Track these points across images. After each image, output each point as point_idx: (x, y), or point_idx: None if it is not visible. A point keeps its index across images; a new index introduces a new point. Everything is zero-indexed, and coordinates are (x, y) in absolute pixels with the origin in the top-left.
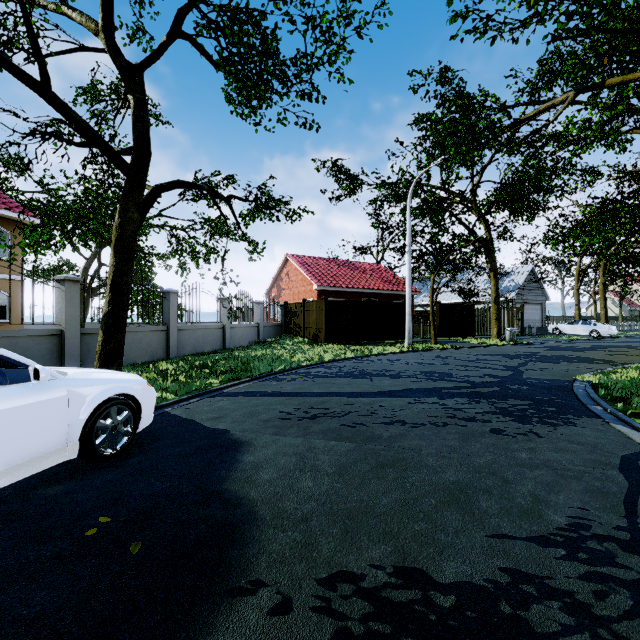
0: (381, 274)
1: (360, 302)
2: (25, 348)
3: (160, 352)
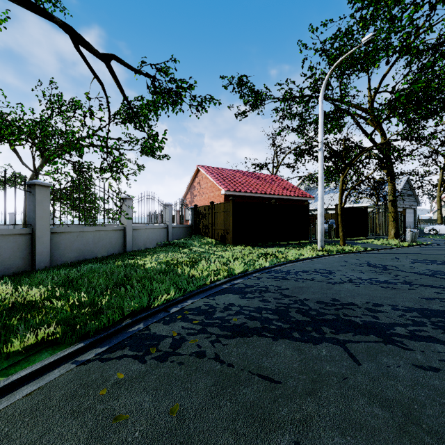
0: (279, 183)
1: (267, 204)
2: None
3: (18, 262)
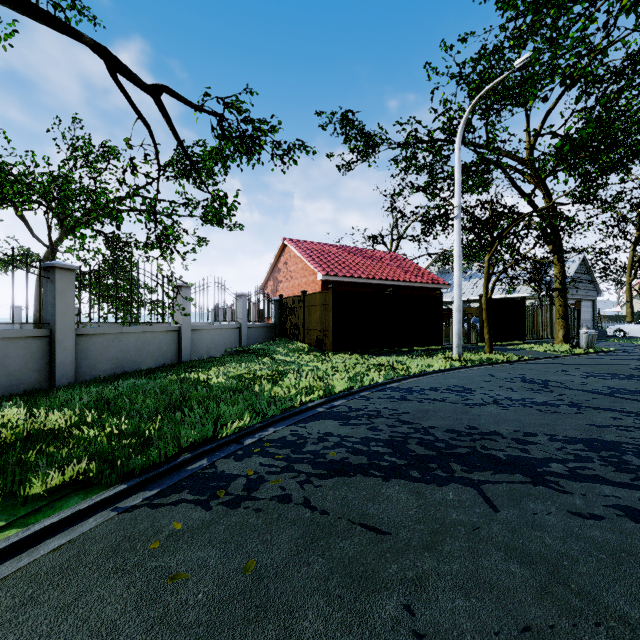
0: (400, 263)
1: (381, 294)
2: None
3: (32, 377)
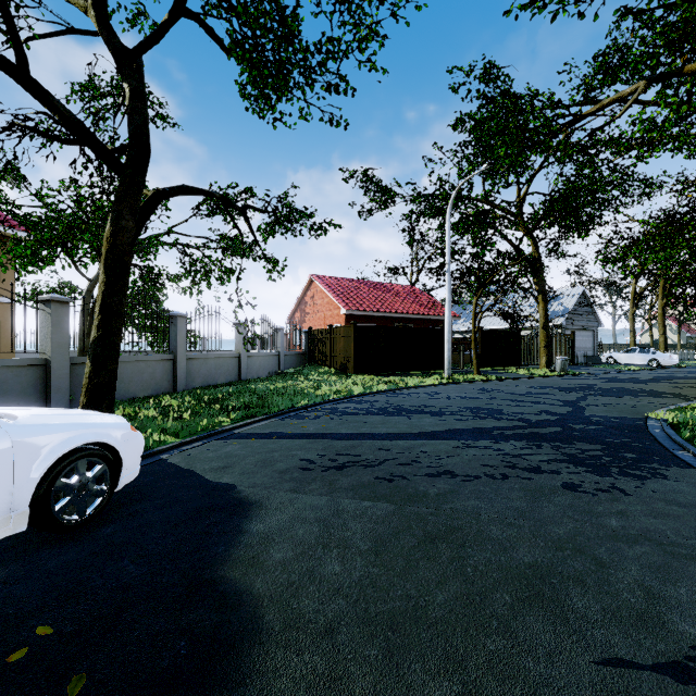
0: (416, 297)
1: (393, 328)
2: (1, 381)
3: (166, 384)
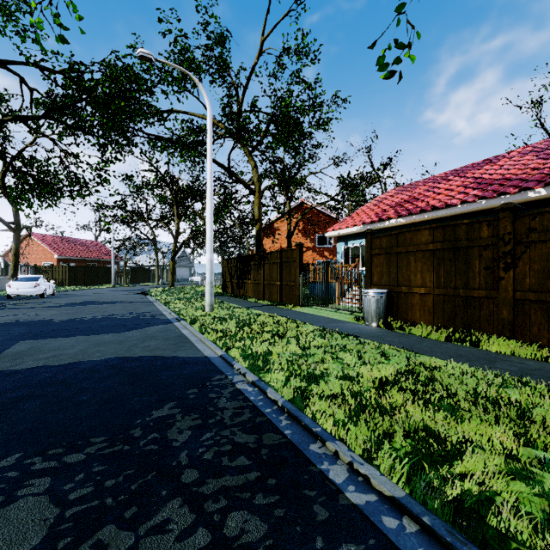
0: (99, 248)
1: (88, 266)
2: None
3: None
